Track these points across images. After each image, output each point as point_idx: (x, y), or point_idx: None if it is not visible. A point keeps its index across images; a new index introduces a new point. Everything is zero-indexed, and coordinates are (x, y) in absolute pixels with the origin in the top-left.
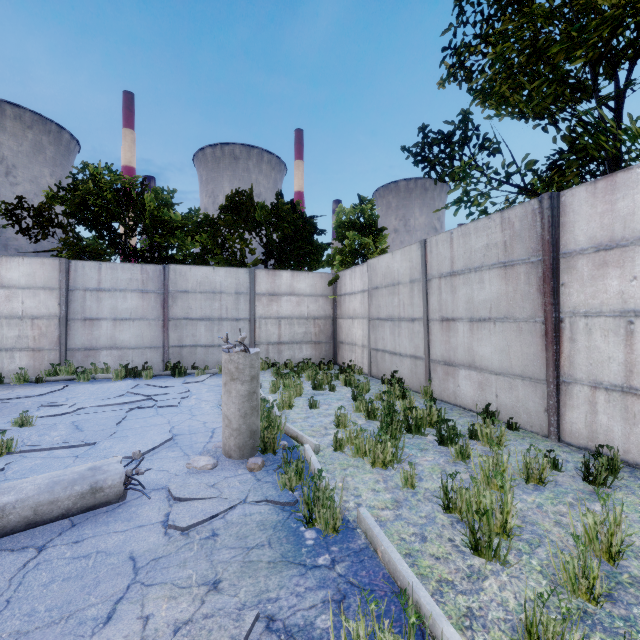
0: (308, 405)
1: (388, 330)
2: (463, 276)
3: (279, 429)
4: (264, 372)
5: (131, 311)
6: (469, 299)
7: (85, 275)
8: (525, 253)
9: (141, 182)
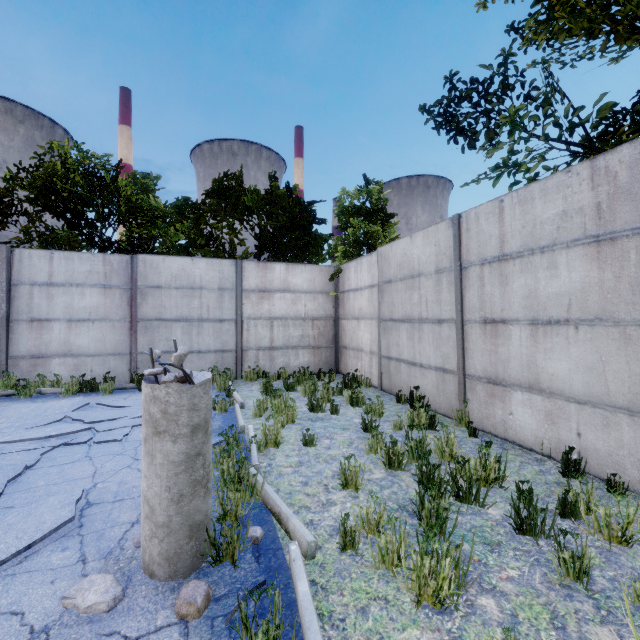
0: (302, 441)
1: (405, 334)
2: (520, 260)
3: (253, 494)
4: (252, 383)
5: (90, 310)
6: (530, 292)
7: (32, 266)
8: (639, 218)
9: (117, 164)
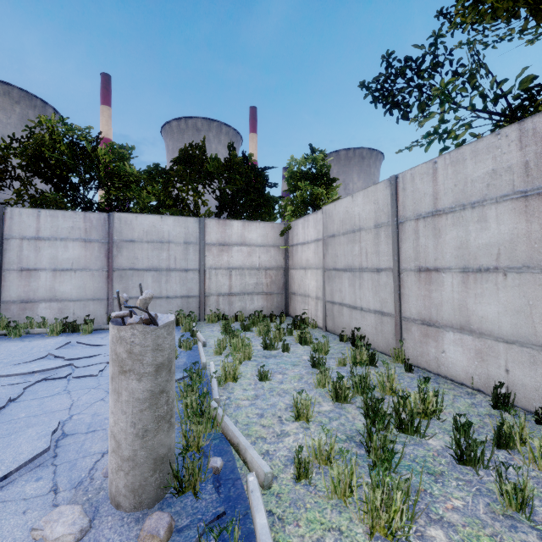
0: (257, 376)
1: (347, 281)
2: (452, 215)
3: (214, 426)
4: (213, 325)
5: (73, 261)
6: (462, 243)
7: (22, 223)
8: None
9: (97, 136)
